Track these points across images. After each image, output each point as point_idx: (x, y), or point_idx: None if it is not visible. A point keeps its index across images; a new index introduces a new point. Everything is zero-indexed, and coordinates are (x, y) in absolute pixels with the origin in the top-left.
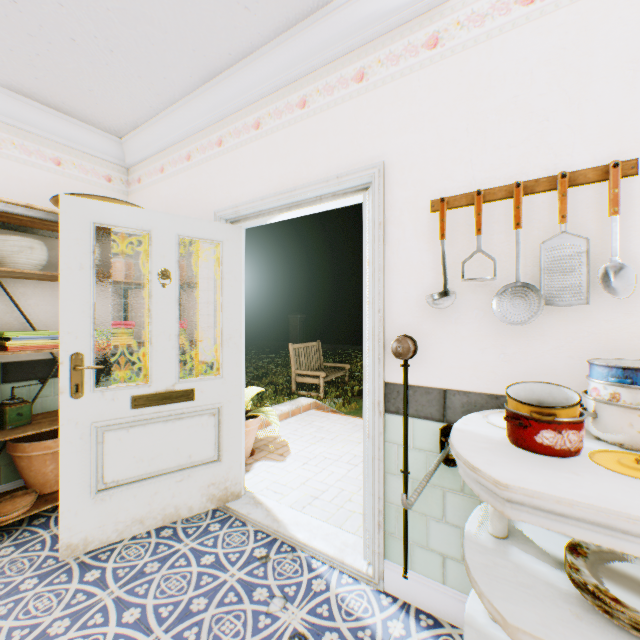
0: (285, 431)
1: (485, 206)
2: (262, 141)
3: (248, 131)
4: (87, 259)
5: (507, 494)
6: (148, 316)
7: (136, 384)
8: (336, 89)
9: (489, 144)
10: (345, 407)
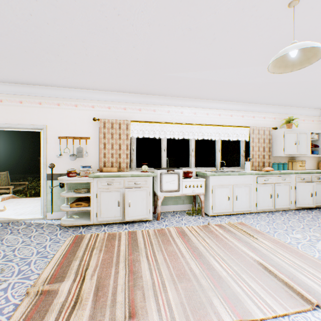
0: None
1: (69, 139)
2: (4, 106)
3: None
4: None
5: (63, 180)
6: None
7: None
8: (33, 103)
9: (69, 128)
10: None
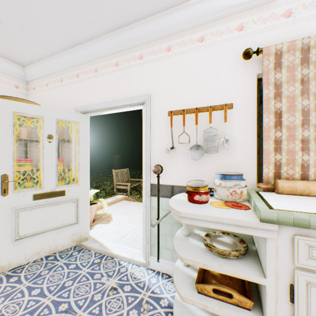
0: (110, 210)
1: (187, 115)
2: (98, 78)
3: (91, 72)
4: (10, 129)
5: (180, 215)
6: (42, 156)
7: (36, 188)
8: (131, 61)
9: (188, 92)
10: (140, 199)
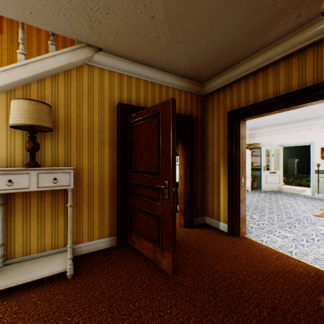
0: None
1: None
2: (288, 135)
3: (285, 133)
4: (264, 154)
5: None
6: (270, 161)
7: (269, 170)
8: (305, 130)
9: None
10: None
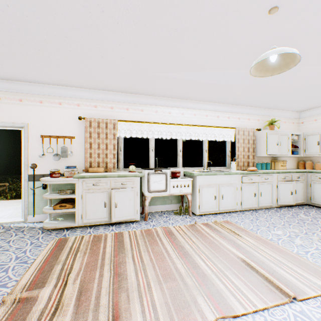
0: None
1: (52, 138)
2: None
3: None
4: None
5: (46, 180)
6: None
7: None
8: (13, 100)
9: (53, 127)
10: None
